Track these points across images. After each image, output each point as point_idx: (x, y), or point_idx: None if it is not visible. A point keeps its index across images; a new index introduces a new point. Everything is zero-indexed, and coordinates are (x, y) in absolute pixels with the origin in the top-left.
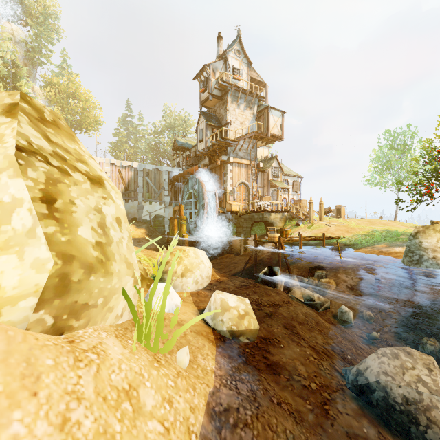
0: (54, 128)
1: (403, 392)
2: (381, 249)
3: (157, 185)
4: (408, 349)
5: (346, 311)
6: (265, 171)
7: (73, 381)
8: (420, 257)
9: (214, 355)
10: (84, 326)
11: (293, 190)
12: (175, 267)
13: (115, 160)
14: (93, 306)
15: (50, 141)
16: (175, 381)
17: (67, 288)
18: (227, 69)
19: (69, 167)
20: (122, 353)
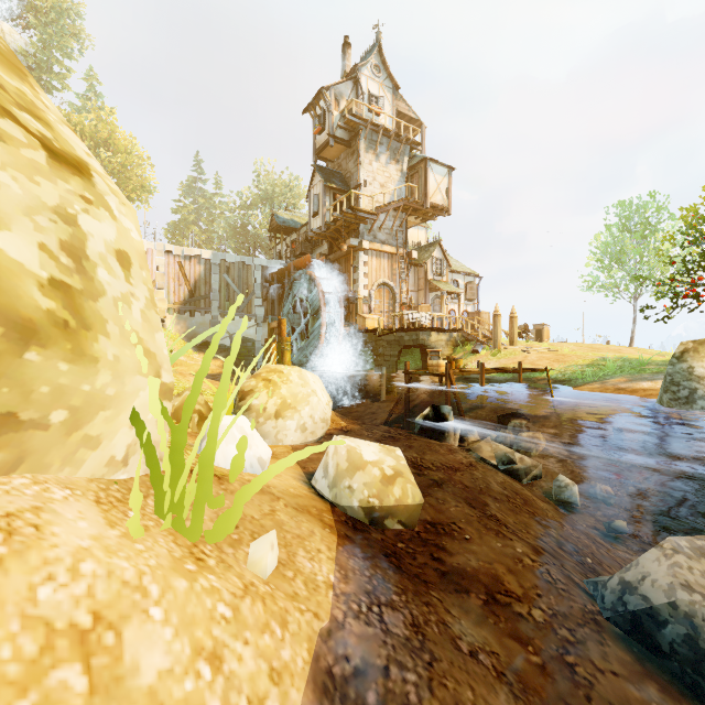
0: None
1: None
2: (619, 384)
3: (244, 289)
4: None
5: (568, 485)
6: (420, 265)
7: None
8: (691, 392)
9: (334, 551)
10: (3, 471)
11: (467, 297)
12: (264, 399)
13: (174, 246)
14: (36, 425)
15: None
16: (236, 605)
17: None
18: (358, 96)
19: None
20: (97, 536)
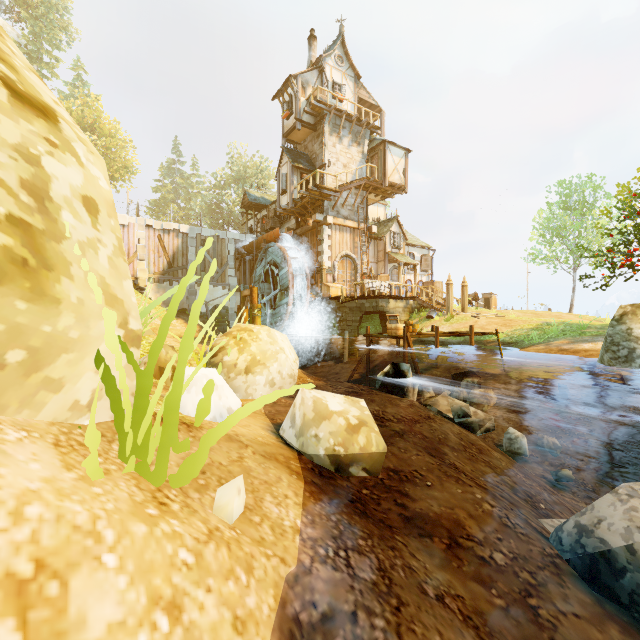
0: None
1: None
2: (562, 346)
3: (218, 261)
4: None
5: (518, 437)
6: (380, 238)
7: None
8: (630, 352)
9: (301, 497)
10: None
11: (422, 268)
12: (235, 356)
13: (153, 221)
14: None
15: None
16: (199, 551)
17: None
18: (323, 84)
19: None
20: (50, 479)
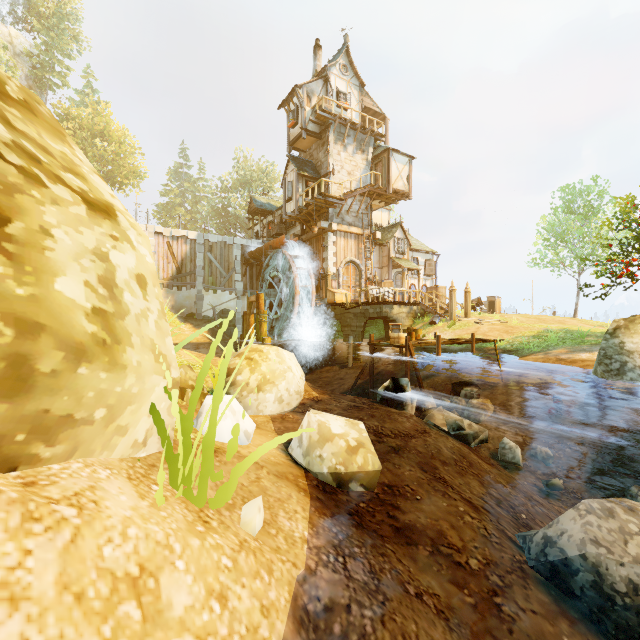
0: (23, 112)
1: (629, 573)
2: (560, 355)
3: (225, 266)
4: (627, 502)
5: (511, 447)
6: (384, 244)
7: (10, 561)
8: (622, 365)
9: (307, 512)
10: (64, 458)
11: (426, 272)
12: (247, 376)
13: (163, 228)
14: (85, 421)
15: (10, 125)
16: (235, 558)
17: (27, 383)
18: (328, 93)
19: (45, 173)
20: (135, 507)
